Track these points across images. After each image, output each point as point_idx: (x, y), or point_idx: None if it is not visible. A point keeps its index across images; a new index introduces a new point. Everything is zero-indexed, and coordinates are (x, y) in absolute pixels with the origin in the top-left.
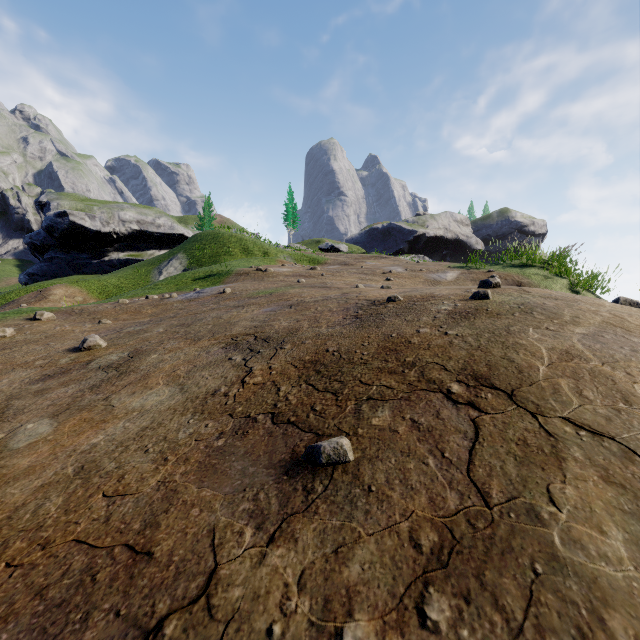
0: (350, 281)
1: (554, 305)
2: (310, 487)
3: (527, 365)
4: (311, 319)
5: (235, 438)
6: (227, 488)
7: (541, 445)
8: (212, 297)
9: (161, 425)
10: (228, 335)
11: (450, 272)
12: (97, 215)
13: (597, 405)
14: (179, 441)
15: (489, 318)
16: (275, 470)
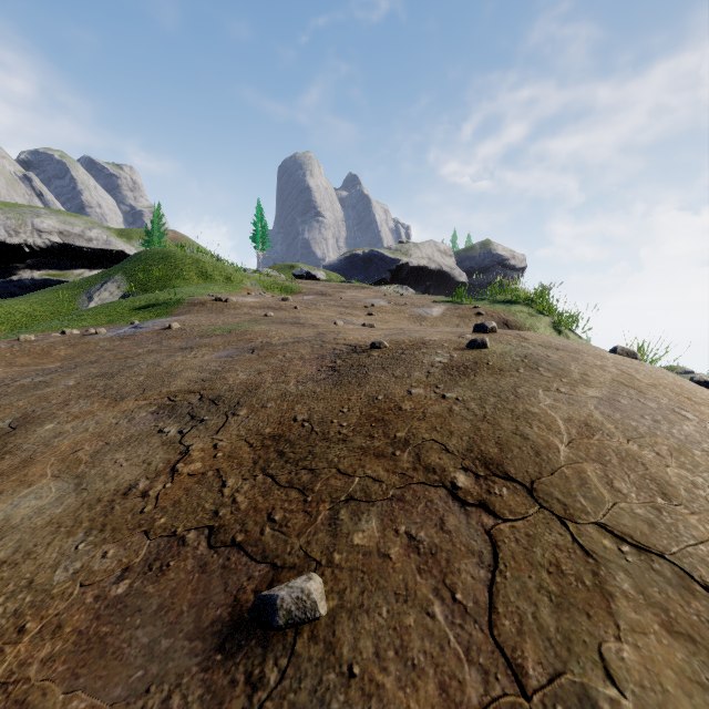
0: (327, 316)
1: (559, 358)
2: (257, 675)
3: (544, 444)
4: (277, 370)
5: (147, 578)
6: (118, 689)
7: (579, 572)
8: (153, 334)
9: (29, 556)
10: (164, 392)
11: (436, 307)
12: (0, 221)
13: (633, 502)
14: (53, 588)
15: (491, 375)
16: (204, 642)
